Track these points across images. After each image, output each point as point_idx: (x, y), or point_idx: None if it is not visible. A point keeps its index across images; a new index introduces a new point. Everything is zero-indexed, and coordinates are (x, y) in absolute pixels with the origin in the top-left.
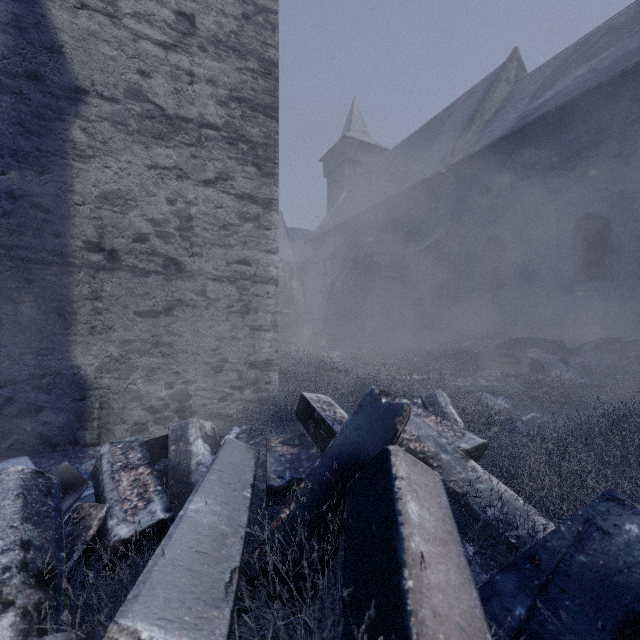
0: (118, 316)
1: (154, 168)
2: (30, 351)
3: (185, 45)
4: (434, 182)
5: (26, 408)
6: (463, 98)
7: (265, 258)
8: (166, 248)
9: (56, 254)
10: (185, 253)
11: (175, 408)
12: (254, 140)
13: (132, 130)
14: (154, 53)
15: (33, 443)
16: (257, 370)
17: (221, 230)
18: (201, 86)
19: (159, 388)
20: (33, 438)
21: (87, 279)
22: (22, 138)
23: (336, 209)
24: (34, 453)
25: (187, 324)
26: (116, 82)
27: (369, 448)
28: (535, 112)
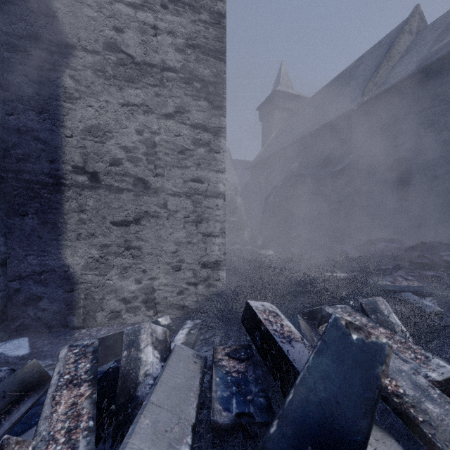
0: (98, 225)
1: (126, 105)
2: (32, 253)
3: (150, 4)
4: (347, 117)
5: (29, 297)
6: (370, 51)
7: (215, 176)
8: (135, 170)
9: (51, 176)
10: (150, 174)
11: (142, 299)
12: (206, 79)
13: (109, 75)
14: (126, 12)
15: (34, 325)
16: (208, 269)
17: (179, 154)
18: (163, 37)
19: (130, 283)
20: (34, 321)
21: (75, 196)
22: (26, 86)
23: (268, 144)
24: (35, 333)
25: (152, 231)
26: (96, 38)
27: (346, 414)
28: (439, 52)
